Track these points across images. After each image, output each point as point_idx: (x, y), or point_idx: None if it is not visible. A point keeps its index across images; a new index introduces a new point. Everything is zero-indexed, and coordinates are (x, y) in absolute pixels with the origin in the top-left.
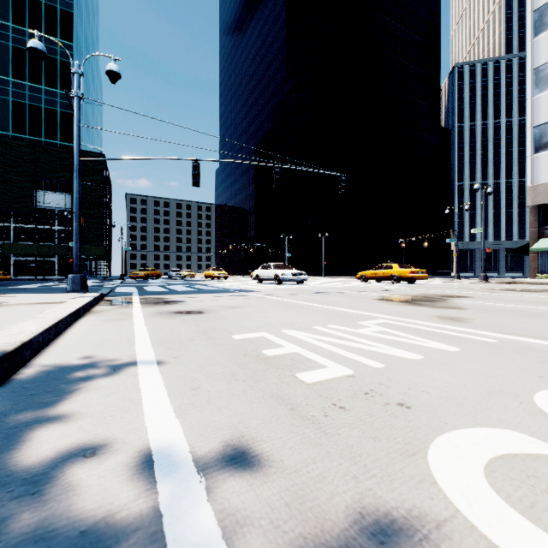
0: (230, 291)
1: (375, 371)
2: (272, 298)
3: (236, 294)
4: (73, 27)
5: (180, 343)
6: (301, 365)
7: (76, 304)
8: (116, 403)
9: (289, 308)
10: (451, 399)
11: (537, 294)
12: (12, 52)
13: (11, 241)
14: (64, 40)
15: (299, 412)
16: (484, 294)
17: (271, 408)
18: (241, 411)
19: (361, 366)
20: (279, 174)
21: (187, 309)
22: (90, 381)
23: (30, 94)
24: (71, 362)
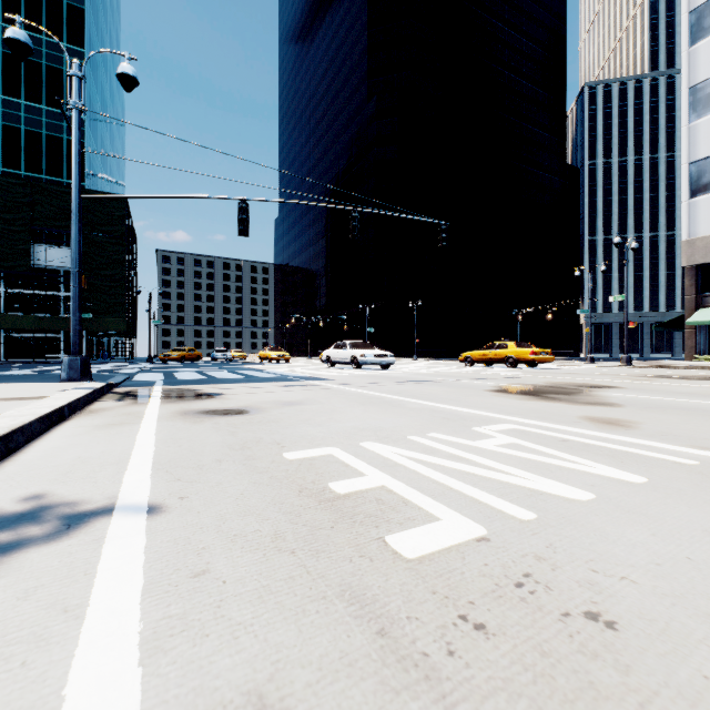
0: (291, 379)
1: (522, 526)
2: (348, 389)
3: (299, 383)
4: (84, 28)
5: (198, 468)
6: (394, 513)
7: (59, 401)
8: (31, 618)
9: (372, 405)
10: (684, 600)
11: (706, 382)
12: (2, 60)
13: (1, 312)
14: (73, 45)
15: (395, 642)
16: (635, 382)
17: (340, 628)
18: (279, 640)
19: (496, 517)
20: (357, 220)
21: (224, 407)
22: (11, 555)
23: (26, 116)
24: (1, 509)
